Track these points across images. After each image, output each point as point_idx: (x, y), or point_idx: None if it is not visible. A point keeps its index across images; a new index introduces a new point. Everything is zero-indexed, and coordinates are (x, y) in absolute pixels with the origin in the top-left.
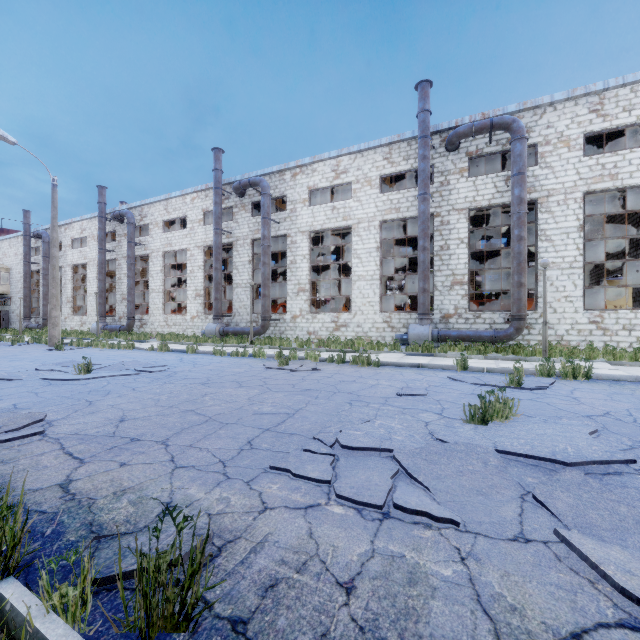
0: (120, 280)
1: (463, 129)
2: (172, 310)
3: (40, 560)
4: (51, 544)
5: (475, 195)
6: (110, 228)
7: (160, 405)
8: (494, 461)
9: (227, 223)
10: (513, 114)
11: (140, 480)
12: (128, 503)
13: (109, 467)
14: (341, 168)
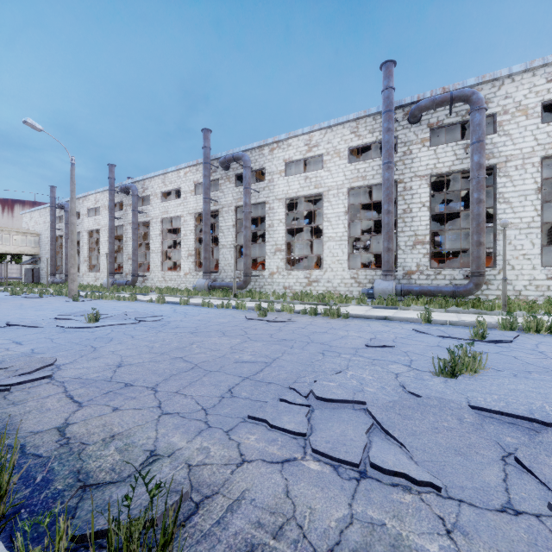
0: (126, 243)
1: (425, 103)
2: (169, 268)
3: (27, 510)
4: (39, 492)
5: (436, 162)
6: (118, 199)
7: (153, 352)
8: (469, 418)
9: (214, 193)
10: (472, 87)
11: (129, 426)
12: (115, 450)
13: (103, 411)
14: (313, 142)
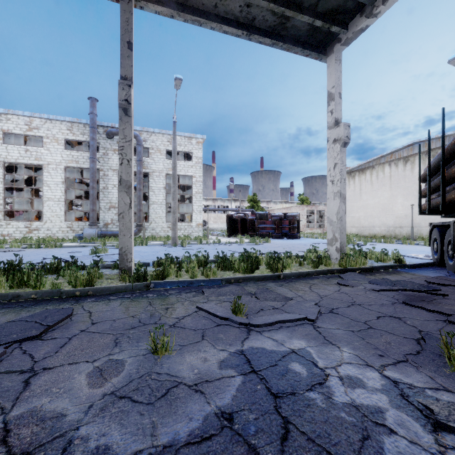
0: None
1: (114, 131)
2: None
3: None
4: None
5: None
6: None
7: None
8: (90, 257)
9: None
10: (139, 131)
11: None
12: None
13: None
14: (34, 125)
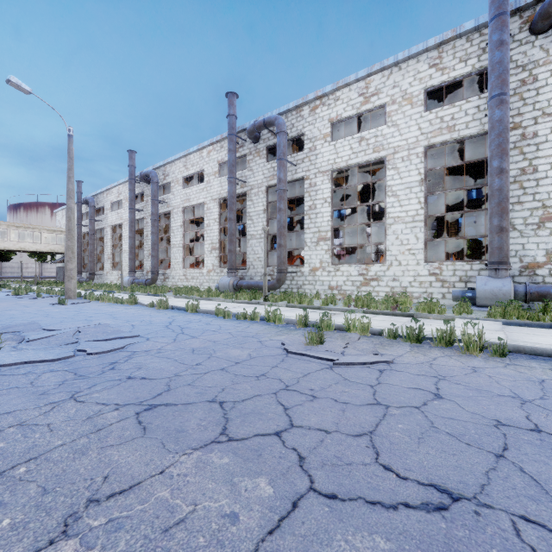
0: (147, 237)
1: None
2: (193, 265)
3: None
4: None
5: None
6: (139, 190)
7: None
8: None
9: (241, 172)
10: None
11: None
12: None
13: None
14: (371, 90)
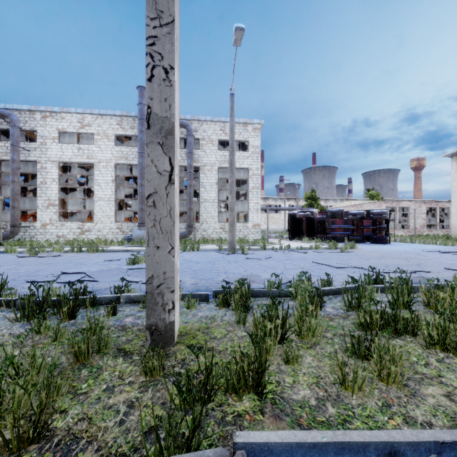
0: None
1: None
2: None
3: None
4: None
5: None
6: None
7: None
8: (124, 271)
9: None
10: (189, 120)
11: None
12: None
13: None
14: (86, 122)
